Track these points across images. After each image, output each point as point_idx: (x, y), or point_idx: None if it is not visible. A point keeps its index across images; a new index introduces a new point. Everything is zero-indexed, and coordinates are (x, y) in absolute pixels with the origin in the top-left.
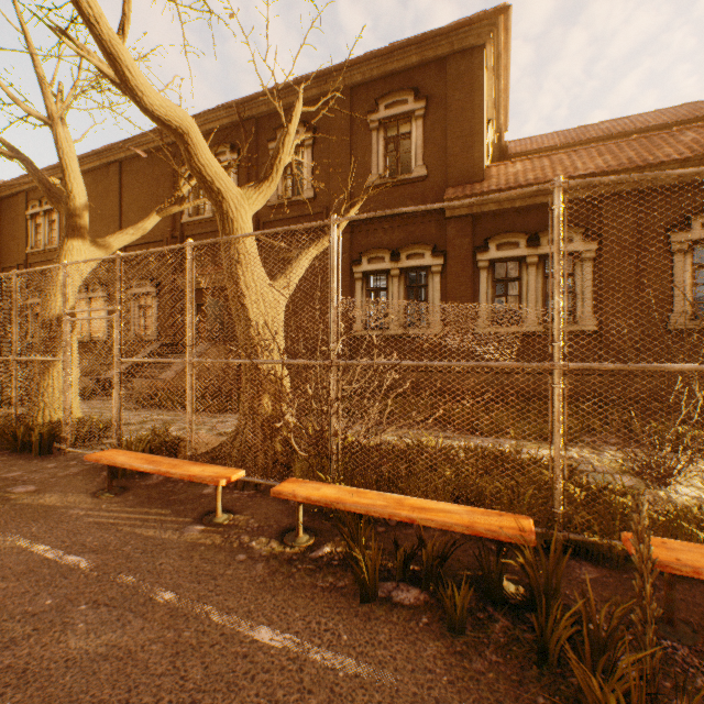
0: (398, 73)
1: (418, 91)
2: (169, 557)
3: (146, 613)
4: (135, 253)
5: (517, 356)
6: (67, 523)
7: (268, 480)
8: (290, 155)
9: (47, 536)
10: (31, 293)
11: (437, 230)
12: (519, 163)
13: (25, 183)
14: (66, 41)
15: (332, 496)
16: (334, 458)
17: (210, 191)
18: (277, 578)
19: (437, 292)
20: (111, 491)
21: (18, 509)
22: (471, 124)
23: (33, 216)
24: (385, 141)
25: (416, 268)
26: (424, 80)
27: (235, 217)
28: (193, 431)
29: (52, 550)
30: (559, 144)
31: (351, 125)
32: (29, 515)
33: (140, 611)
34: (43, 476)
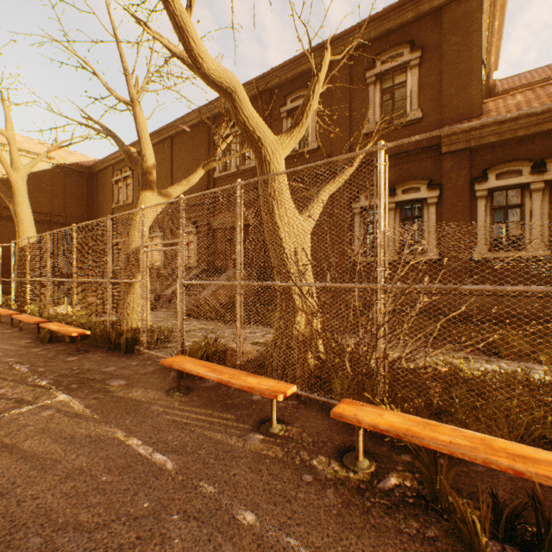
0: (394, 30)
1: (413, 43)
2: (240, 467)
3: (233, 536)
4: (194, 195)
5: (519, 280)
6: (151, 418)
7: (306, 391)
8: (316, 103)
9: (138, 430)
10: (115, 235)
11: (432, 165)
12: (519, 94)
13: (112, 159)
14: (146, 28)
15: (401, 427)
16: (381, 379)
17: (251, 140)
18: (353, 511)
19: (432, 221)
20: (180, 390)
21: (115, 401)
22: (468, 64)
23: (116, 181)
24: (381, 92)
25: (411, 201)
26: (418, 33)
27: (272, 160)
28: (231, 340)
29: (142, 445)
30: (551, 76)
31: (350, 83)
32: (122, 407)
33: (226, 532)
34: (129, 372)
